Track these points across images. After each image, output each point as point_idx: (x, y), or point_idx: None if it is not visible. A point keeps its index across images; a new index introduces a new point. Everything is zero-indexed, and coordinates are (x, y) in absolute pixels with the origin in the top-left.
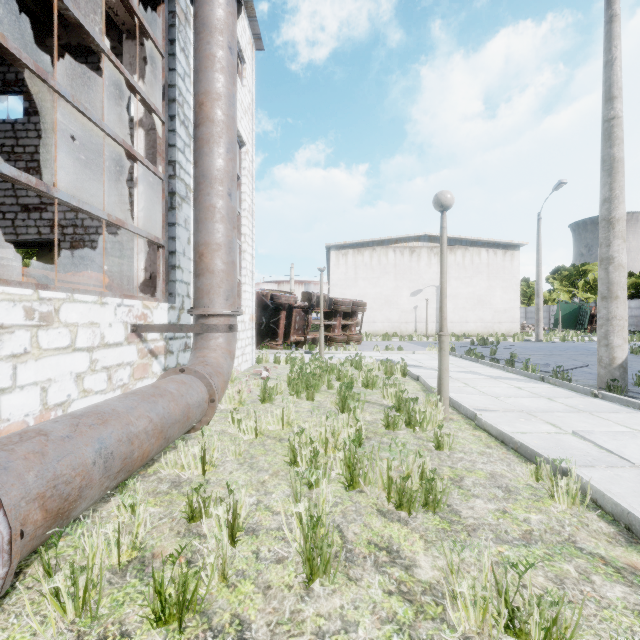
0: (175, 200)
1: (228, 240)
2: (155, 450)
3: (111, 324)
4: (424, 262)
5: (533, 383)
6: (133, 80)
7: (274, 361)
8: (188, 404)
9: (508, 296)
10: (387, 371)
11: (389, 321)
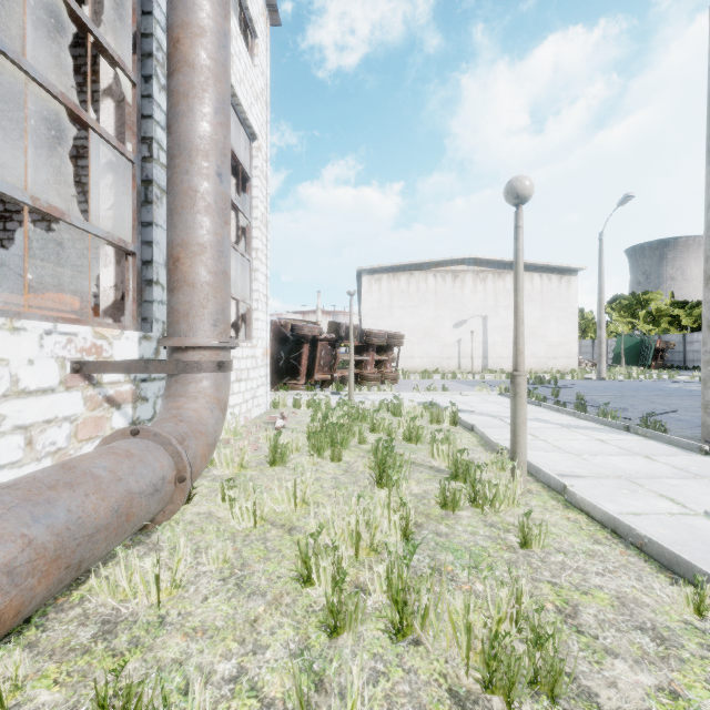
0: (151, 191)
1: (216, 240)
2: (42, 594)
3: (32, 361)
4: (469, 289)
5: (617, 434)
6: (80, 10)
7: (293, 405)
8: (130, 493)
9: (564, 328)
10: (433, 418)
11: (429, 356)
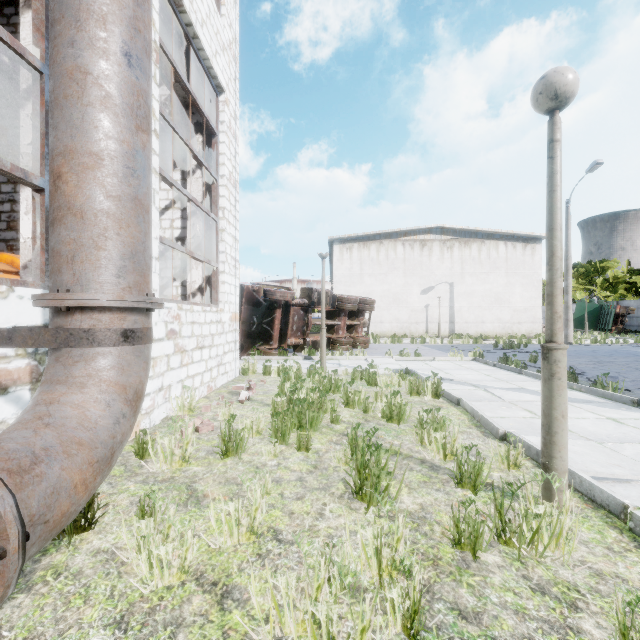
0: None
1: (121, 149)
2: None
3: None
4: (436, 257)
5: (627, 410)
6: None
7: (263, 372)
8: None
9: (528, 294)
10: (412, 389)
11: (398, 321)
